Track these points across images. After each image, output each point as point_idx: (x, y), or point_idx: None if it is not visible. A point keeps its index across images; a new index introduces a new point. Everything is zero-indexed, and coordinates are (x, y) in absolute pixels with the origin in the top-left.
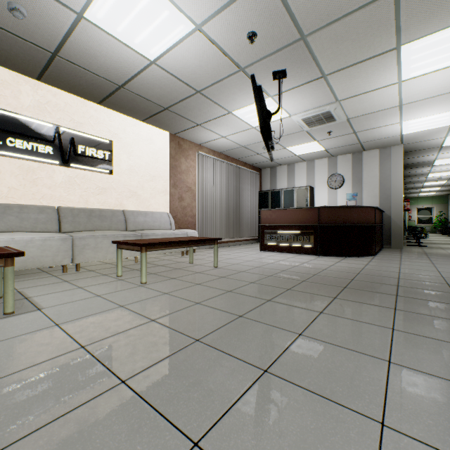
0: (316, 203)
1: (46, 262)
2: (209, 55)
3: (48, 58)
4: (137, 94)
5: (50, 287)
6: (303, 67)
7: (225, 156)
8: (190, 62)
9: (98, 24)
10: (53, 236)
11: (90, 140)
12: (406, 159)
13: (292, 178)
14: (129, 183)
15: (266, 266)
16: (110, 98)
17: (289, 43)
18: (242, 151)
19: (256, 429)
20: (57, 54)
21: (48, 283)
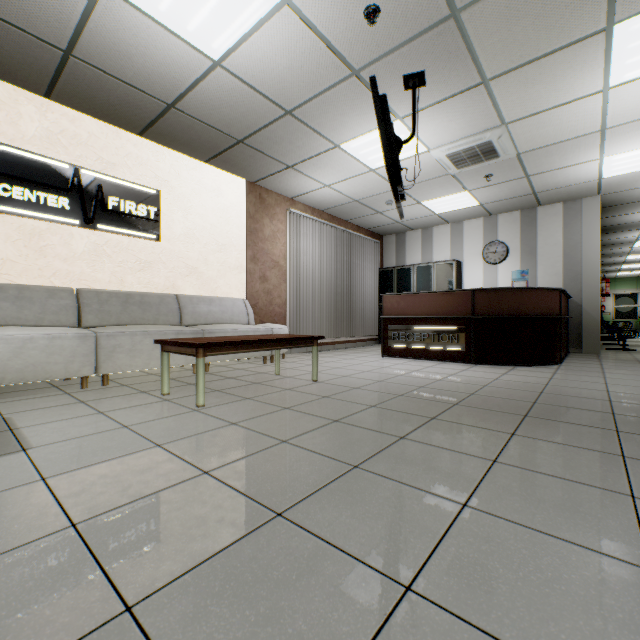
0: (465, 286)
1: (54, 372)
2: (305, 48)
3: (59, 60)
4: (196, 118)
5: (54, 411)
6: (452, 66)
7: (329, 216)
8: (274, 61)
9: None
10: (66, 332)
11: (126, 190)
12: (602, 218)
13: (429, 248)
14: (186, 254)
15: (392, 379)
16: (155, 125)
17: (431, 25)
18: (354, 208)
19: None
20: (71, 53)
21: (54, 405)
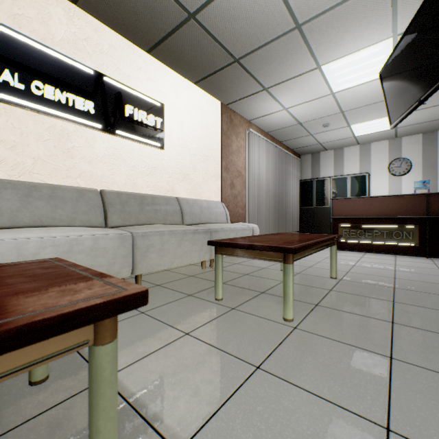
0: (372, 193)
1: None
2: None
3: None
4: (208, 32)
5: (127, 331)
6: None
7: (271, 137)
8: None
9: None
10: (107, 233)
11: (138, 100)
12: None
13: (341, 164)
14: (181, 162)
15: (401, 275)
16: (167, 39)
17: None
18: (294, 131)
19: None
20: None
21: None
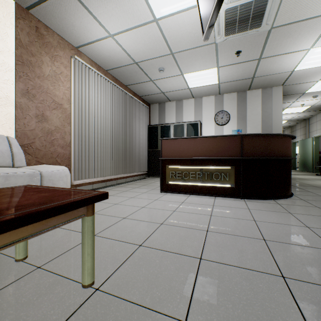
0: None
1: None
2: None
3: None
4: None
5: None
6: None
7: (113, 78)
8: None
9: None
10: None
11: None
12: None
13: (181, 114)
14: None
15: (212, 247)
16: None
17: None
18: (133, 72)
19: None
20: None
21: None
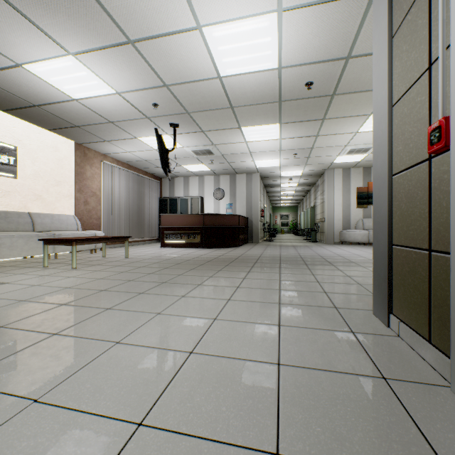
0: (205, 210)
1: None
2: (124, 106)
3: None
4: (51, 113)
5: None
6: (189, 125)
7: (128, 165)
8: (108, 106)
9: (34, 73)
10: None
11: None
12: (264, 181)
13: (188, 188)
14: (34, 187)
15: (165, 255)
16: (19, 109)
17: (180, 113)
18: (144, 163)
19: (161, 289)
20: None
21: None
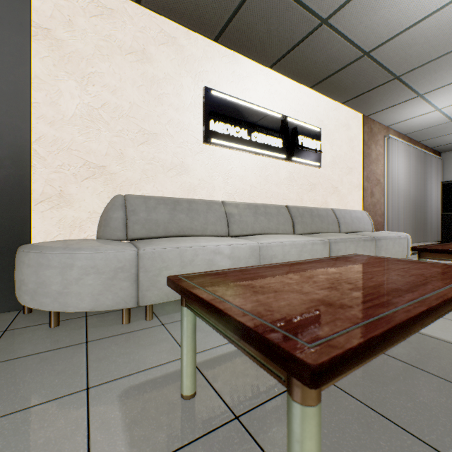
0: None
1: None
2: None
3: (310, 30)
4: (376, 62)
5: None
6: None
7: (407, 139)
8: None
9: None
10: (316, 239)
11: (305, 130)
12: None
13: None
14: (331, 177)
15: None
16: (333, 75)
17: None
18: (441, 129)
19: None
20: (325, 21)
21: None
